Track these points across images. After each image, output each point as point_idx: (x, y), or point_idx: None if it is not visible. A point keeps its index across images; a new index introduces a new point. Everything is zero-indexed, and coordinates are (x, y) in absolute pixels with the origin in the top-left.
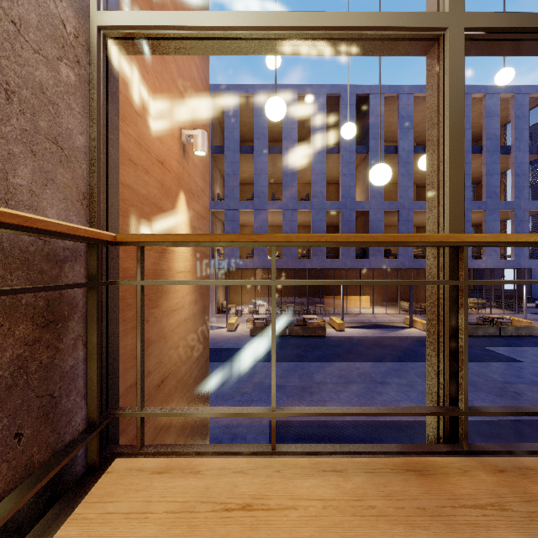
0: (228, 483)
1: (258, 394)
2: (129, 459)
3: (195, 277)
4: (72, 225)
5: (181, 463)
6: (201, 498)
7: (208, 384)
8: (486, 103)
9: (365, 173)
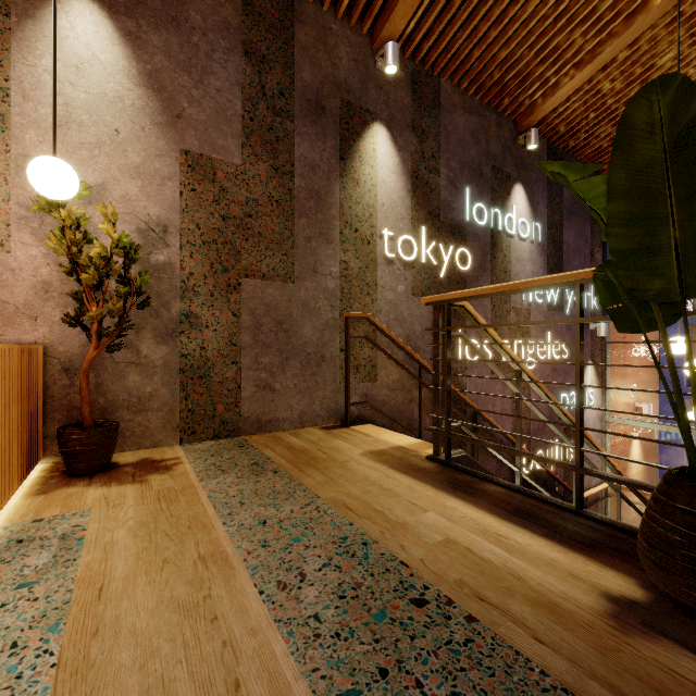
0: None
1: None
2: None
3: (645, 473)
4: (605, 487)
5: None
6: None
7: None
8: None
9: None
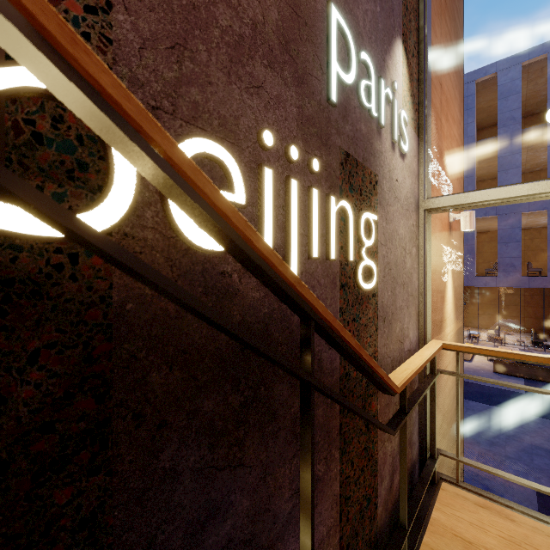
0: (544, 541)
1: (515, 451)
2: (452, 486)
3: (455, 332)
4: (434, 351)
5: (495, 507)
6: (523, 540)
7: (462, 428)
8: None
9: None
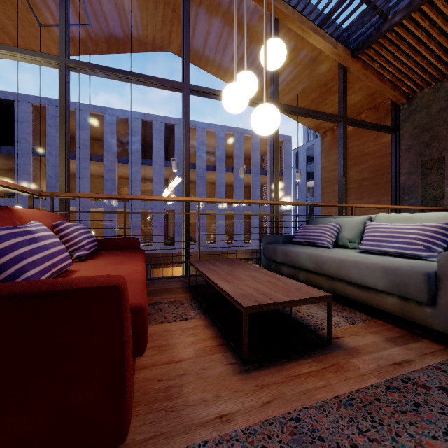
0: None
1: None
2: None
3: None
4: None
5: None
6: None
7: None
8: (252, 142)
9: (174, 181)
